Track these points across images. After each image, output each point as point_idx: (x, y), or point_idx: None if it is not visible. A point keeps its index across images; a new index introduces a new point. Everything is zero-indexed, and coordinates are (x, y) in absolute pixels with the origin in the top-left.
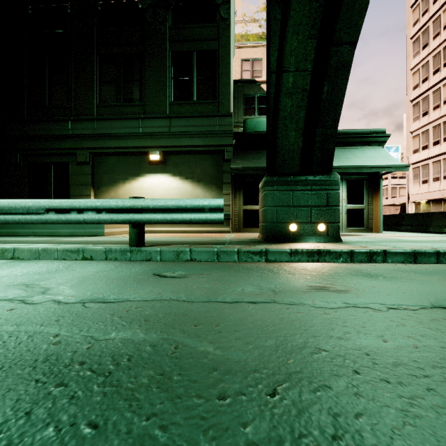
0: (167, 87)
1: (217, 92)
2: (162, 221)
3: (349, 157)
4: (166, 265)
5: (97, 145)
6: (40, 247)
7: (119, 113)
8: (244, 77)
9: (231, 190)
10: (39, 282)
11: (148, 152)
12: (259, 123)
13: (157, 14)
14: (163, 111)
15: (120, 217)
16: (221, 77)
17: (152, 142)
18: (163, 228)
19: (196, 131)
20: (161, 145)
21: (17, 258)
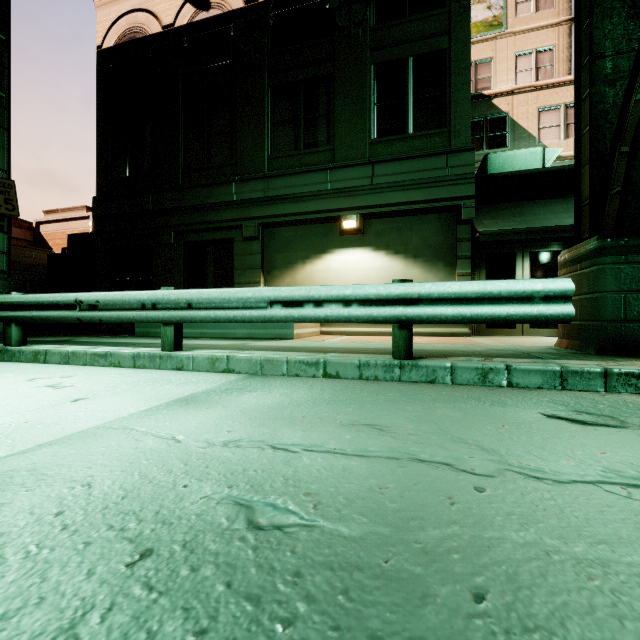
0: (367, 118)
1: (446, 115)
2: (454, 318)
3: None
4: (518, 396)
5: (269, 213)
6: (263, 356)
7: (298, 165)
8: None
9: (469, 268)
10: (379, 421)
11: (340, 217)
12: (512, 158)
13: (352, 13)
14: (361, 154)
15: (382, 312)
16: (455, 90)
17: (346, 202)
18: (361, 328)
19: (414, 179)
20: (359, 205)
21: (231, 371)
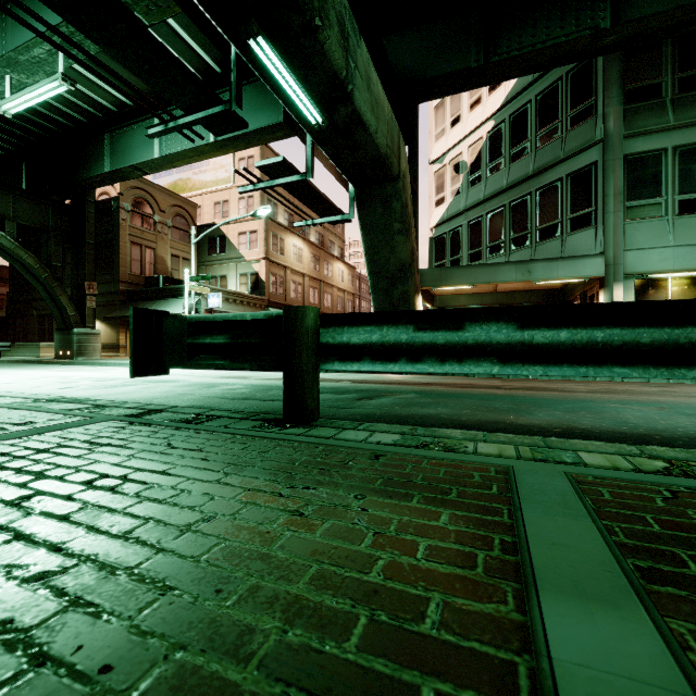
0: None
1: (114, 266)
2: None
3: (172, 306)
4: None
5: None
6: None
7: None
8: (217, 218)
9: (122, 329)
10: None
11: None
12: (152, 280)
13: None
14: None
15: None
16: (116, 256)
17: None
18: None
19: (104, 292)
20: None
21: None
